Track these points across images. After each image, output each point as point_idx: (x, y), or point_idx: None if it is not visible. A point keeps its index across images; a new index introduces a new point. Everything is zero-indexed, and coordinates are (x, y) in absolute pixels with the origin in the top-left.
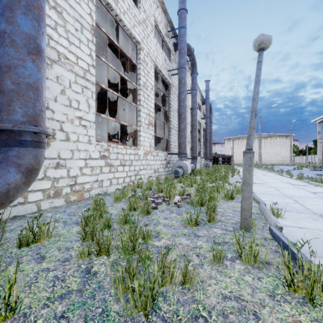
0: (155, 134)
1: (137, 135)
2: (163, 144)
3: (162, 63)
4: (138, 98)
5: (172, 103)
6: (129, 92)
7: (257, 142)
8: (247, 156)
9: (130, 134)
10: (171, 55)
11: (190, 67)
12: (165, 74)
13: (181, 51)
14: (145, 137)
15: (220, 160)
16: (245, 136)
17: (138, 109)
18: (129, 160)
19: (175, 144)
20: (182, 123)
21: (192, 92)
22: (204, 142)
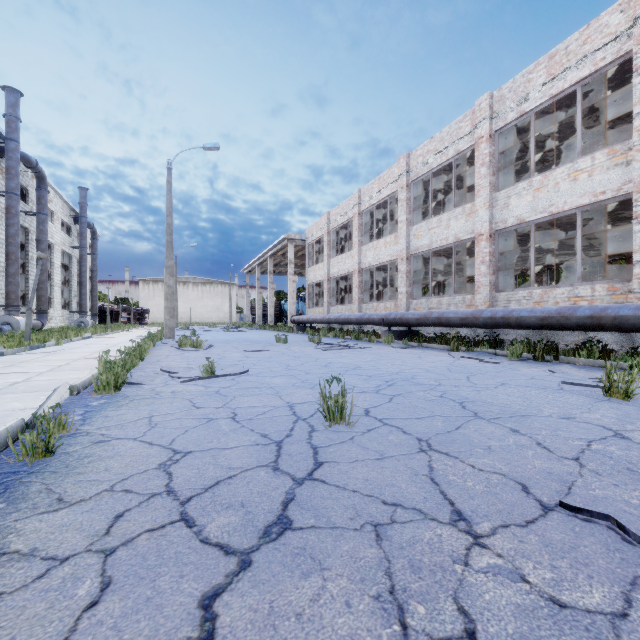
0: None
1: None
2: None
3: None
4: None
5: None
6: None
7: (192, 290)
8: (28, 312)
9: None
10: None
11: None
12: None
13: (11, 170)
14: None
15: (120, 317)
16: None
17: None
18: None
19: (1, 292)
20: (12, 266)
21: (39, 217)
22: None
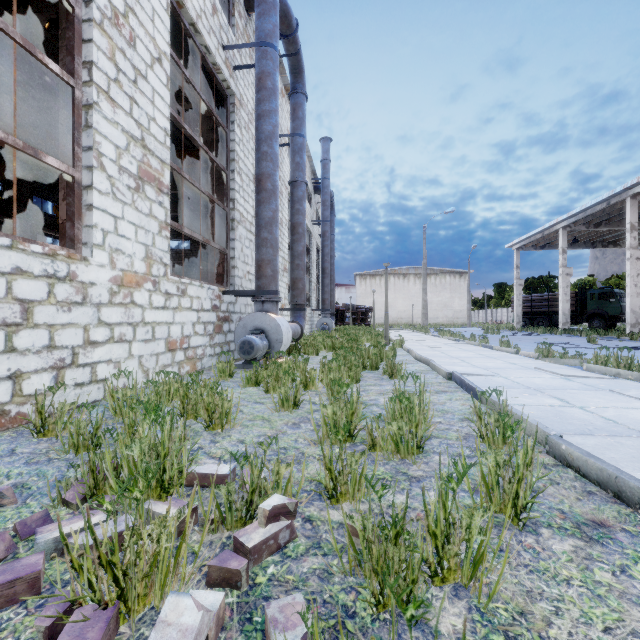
0: (174, 224)
1: (74, 201)
2: (214, 267)
3: (204, 10)
4: (81, 54)
5: (238, 151)
6: (60, 49)
7: (413, 283)
8: None
9: (64, 208)
10: (236, 13)
11: (288, 85)
12: (215, 53)
13: None
14: (119, 217)
15: (350, 317)
16: (393, 271)
17: (83, 101)
18: (6, 302)
19: (247, 269)
20: (266, 204)
21: (294, 141)
22: (317, 277)
